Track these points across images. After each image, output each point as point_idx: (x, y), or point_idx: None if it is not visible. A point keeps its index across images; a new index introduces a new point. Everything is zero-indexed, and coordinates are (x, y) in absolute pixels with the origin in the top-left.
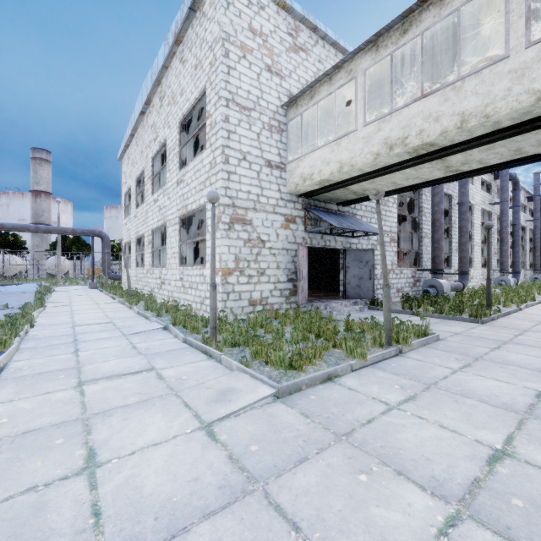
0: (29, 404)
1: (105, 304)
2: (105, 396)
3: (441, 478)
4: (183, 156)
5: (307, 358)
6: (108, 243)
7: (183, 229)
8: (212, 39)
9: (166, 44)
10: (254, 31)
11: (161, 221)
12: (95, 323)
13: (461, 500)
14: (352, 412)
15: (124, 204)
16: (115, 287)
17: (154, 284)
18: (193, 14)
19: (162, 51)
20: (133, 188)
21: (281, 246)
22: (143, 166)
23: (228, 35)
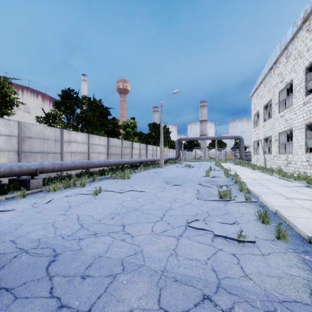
0: (274, 200)
1: (253, 172)
2: (305, 204)
3: None
4: (308, 87)
5: None
6: (243, 141)
7: (307, 131)
8: None
9: (294, 26)
10: None
11: (287, 127)
12: (261, 179)
13: None
14: None
15: (253, 120)
16: (252, 164)
17: (280, 163)
18: None
19: (290, 31)
20: (261, 111)
21: None
22: (270, 98)
23: None
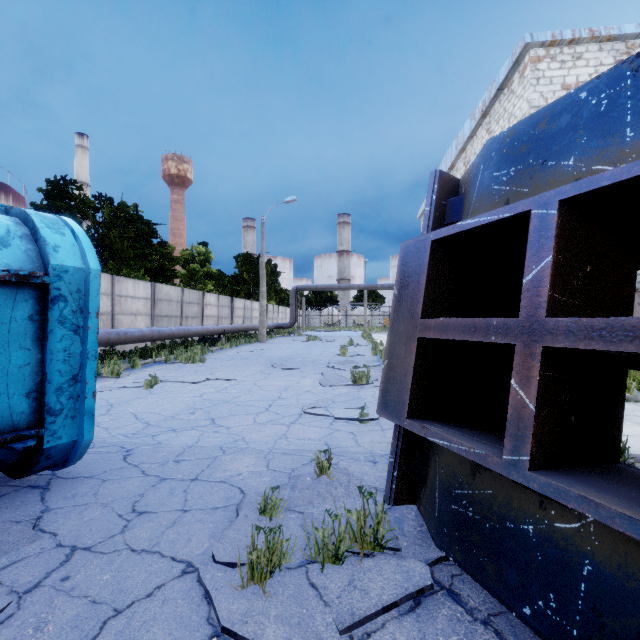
0: None
1: None
2: None
3: None
4: None
5: None
6: None
7: None
8: (521, 115)
9: (473, 119)
10: (567, 88)
11: None
12: None
13: None
14: (633, 412)
15: None
16: None
17: None
18: (501, 92)
19: (468, 125)
20: None
21: None
22: None
23: (538, 107)
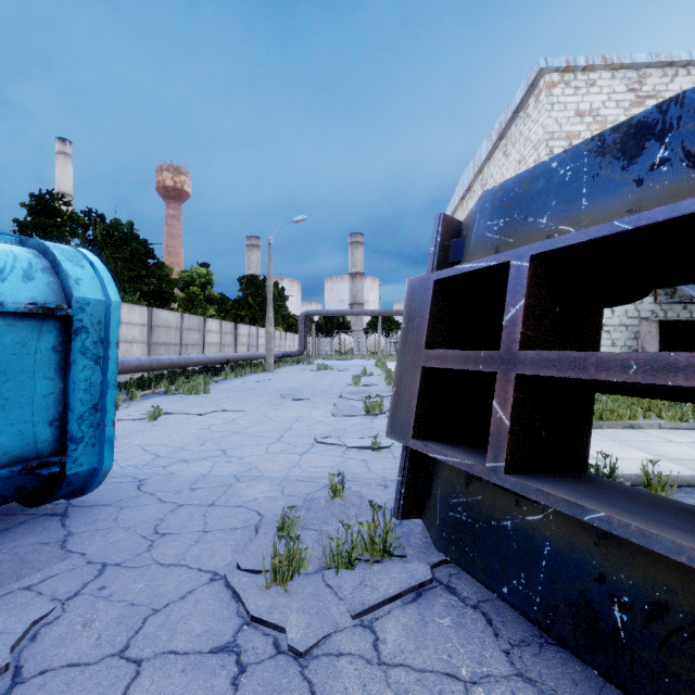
0: None
1: None
2: None
3: (667, 455)
4: None
5: (616, 415)
6: None
7: None
8: (536, 140)
9: (489, 141)
10: (581, 114)
11: None
12: None
13: (669, 459)
14: (634, 438)
15: None
16: None
17: None
18: (517, 115)
19: (485, 146)
20: None
21: (618, 322)
22: None
23: (552, 133)
